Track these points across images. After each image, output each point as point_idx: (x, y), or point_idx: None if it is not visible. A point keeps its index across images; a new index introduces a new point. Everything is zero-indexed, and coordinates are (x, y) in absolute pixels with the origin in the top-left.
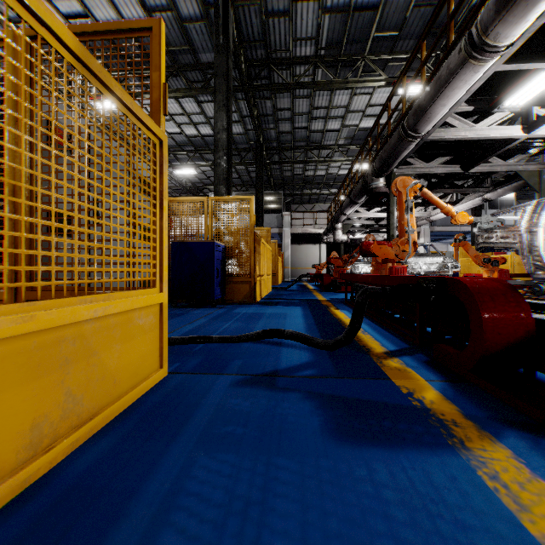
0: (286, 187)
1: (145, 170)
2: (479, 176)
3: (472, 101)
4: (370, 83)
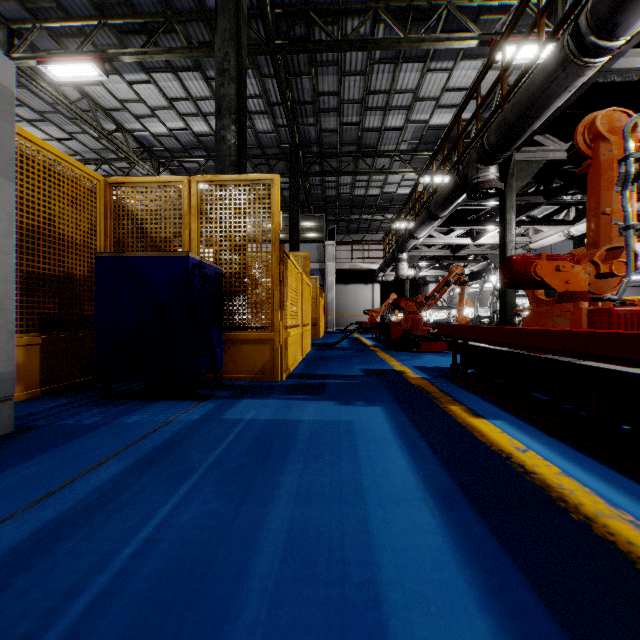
0: (329, 211)
1: None
2: None
3: None
4: (456, 43)
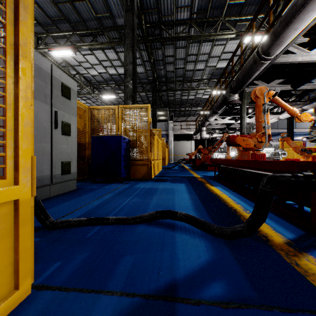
0: (170, 106)
1: (66, 80)
2: (299, 94)
3: (306, 35)
4: (226, 36)
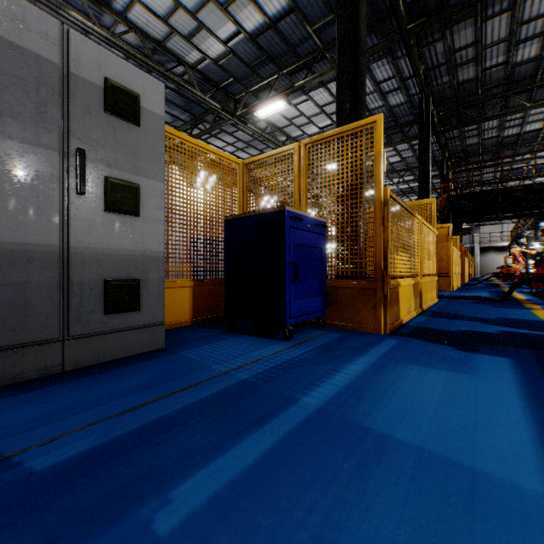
0: None
1: None
2: None
3: None
4: None
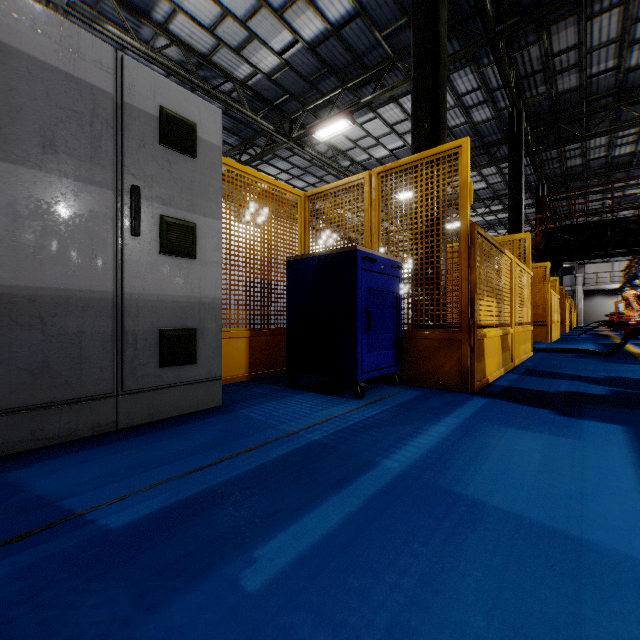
0: None
1: None
2: None
3: None
4: None
